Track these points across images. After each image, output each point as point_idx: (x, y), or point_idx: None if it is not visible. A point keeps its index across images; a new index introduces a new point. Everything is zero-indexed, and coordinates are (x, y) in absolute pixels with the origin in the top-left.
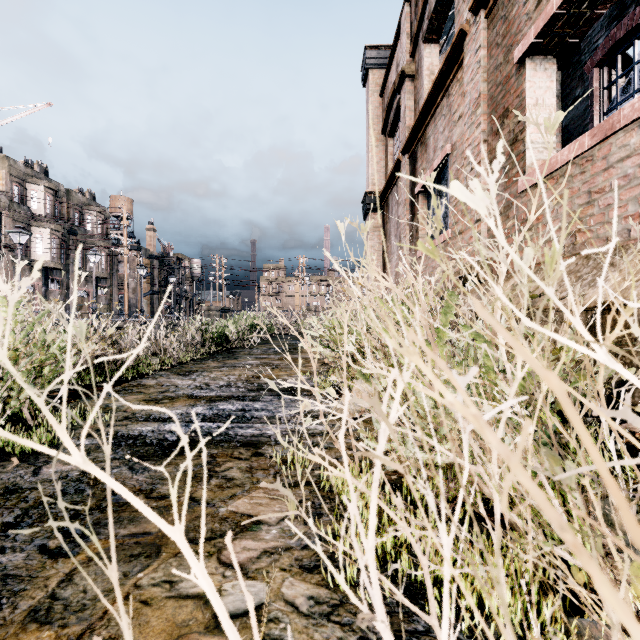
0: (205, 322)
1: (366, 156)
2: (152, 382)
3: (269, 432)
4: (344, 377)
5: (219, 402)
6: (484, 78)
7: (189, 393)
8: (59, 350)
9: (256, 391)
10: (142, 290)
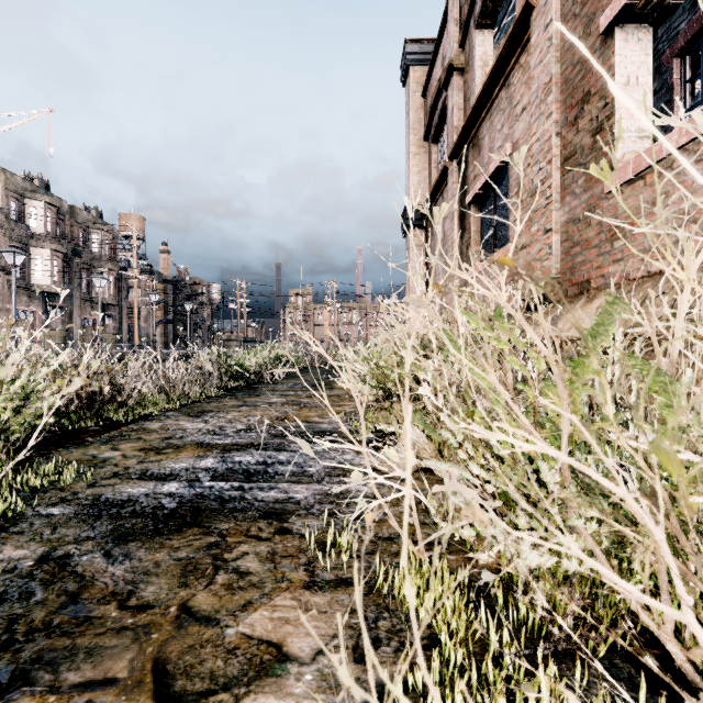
0: (223, 353)
1: (406, 165)
2: (156, 425)
3: (298, 496)
4: (404, 429)
5: (235, 452)
6: (557, 58)
7: (199, 440)
8: (31, 388)
9: (281, 437)
10: (154, 318)
